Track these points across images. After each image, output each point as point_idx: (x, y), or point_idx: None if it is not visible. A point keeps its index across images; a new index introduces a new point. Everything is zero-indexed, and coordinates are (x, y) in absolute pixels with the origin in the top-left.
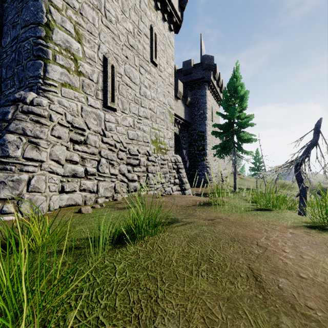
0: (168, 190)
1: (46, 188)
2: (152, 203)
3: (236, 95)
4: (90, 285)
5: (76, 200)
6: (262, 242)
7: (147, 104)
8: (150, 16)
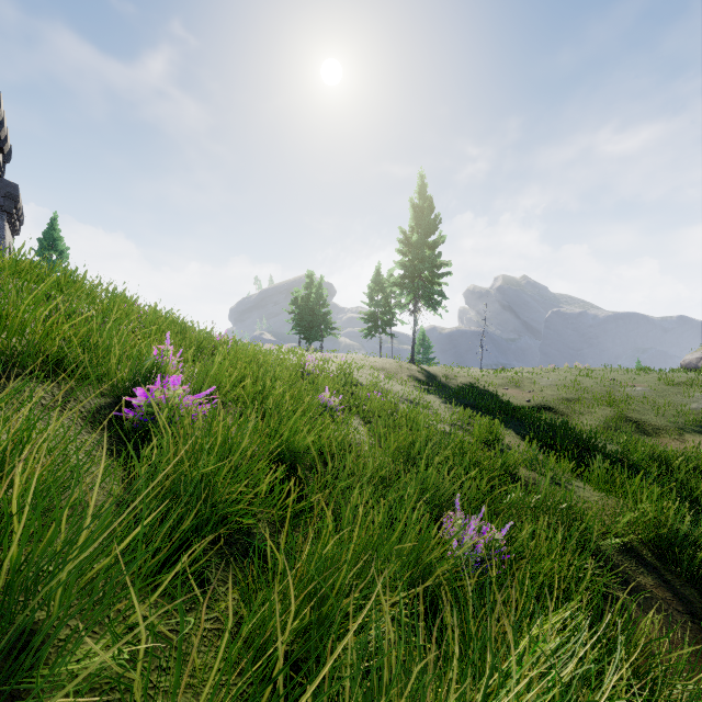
0: None
1: None
2: None
3: (56, 248)
4: None
5: None
6: None
7: None
8: None
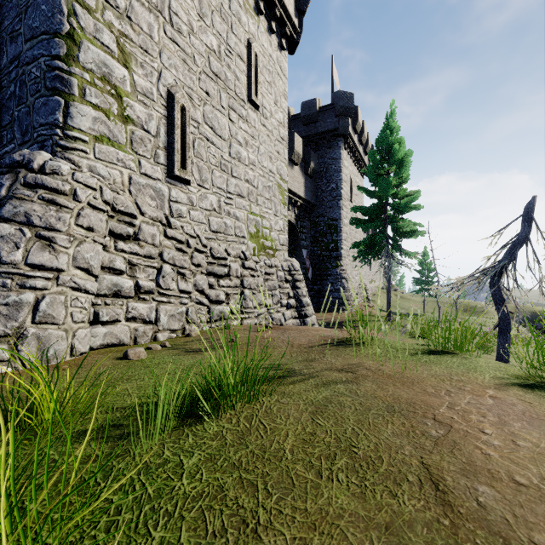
0: (277, 317)
1: (66, 316)
2: (251, 341)
3: (391, 157)
4: (136, 499)
5: (119, 336)
6: (443, 415)
7: (242, 173)
8: (248, 25)
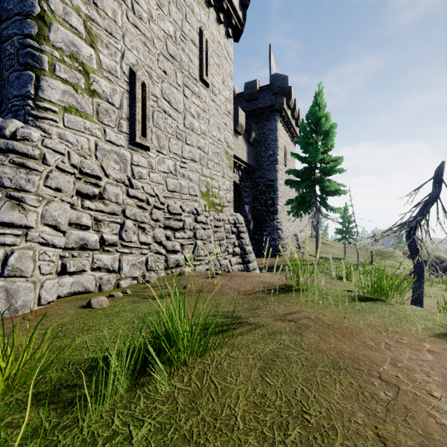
0: (225, 263)
1: (34, 269)
2: (202, 288)
3: (319, 129)
4: None
5: (85, 284)
6: (388, 373)
7: (194, 141)
8: (200, 15)
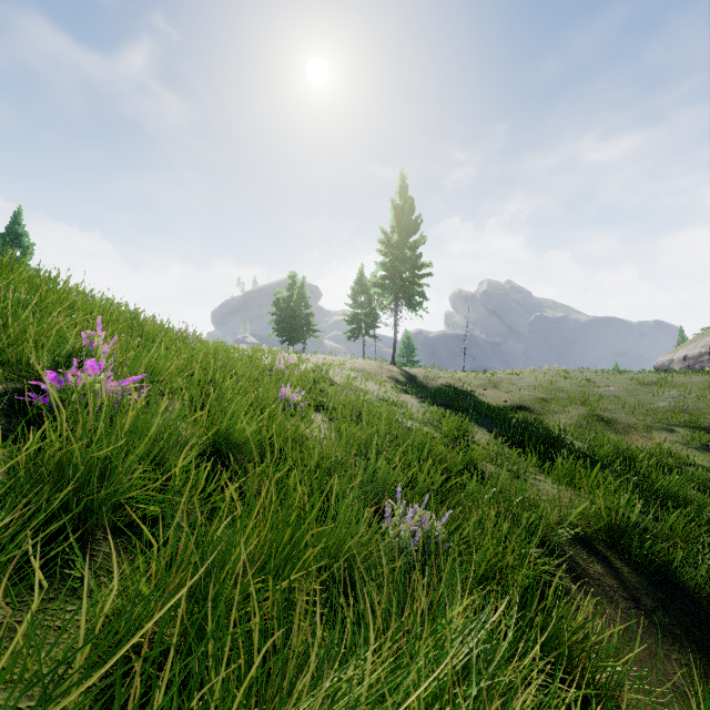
0: None
1: None
2: None
3: (20, 244)
4: None
5: None
6: None
7: None
8: None
